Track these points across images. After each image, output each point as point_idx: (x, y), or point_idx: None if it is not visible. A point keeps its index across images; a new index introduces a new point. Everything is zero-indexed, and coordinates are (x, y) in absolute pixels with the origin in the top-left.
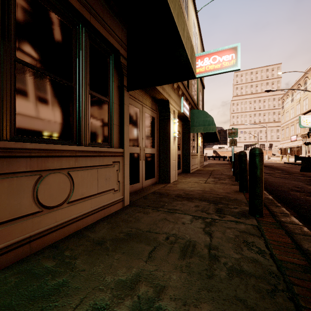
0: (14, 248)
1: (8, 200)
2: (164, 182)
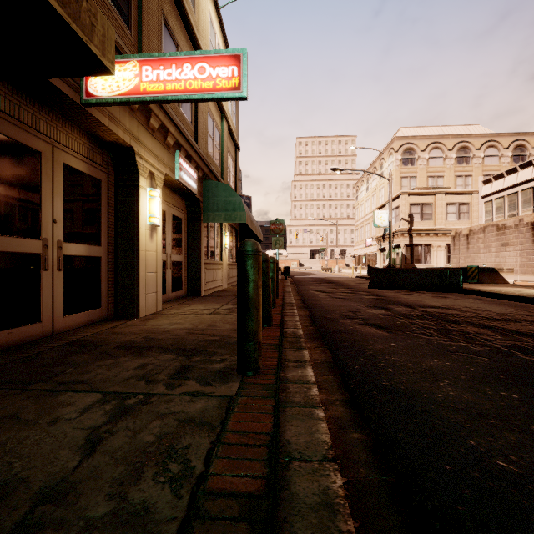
0: None
1: None
2: (125, 318)
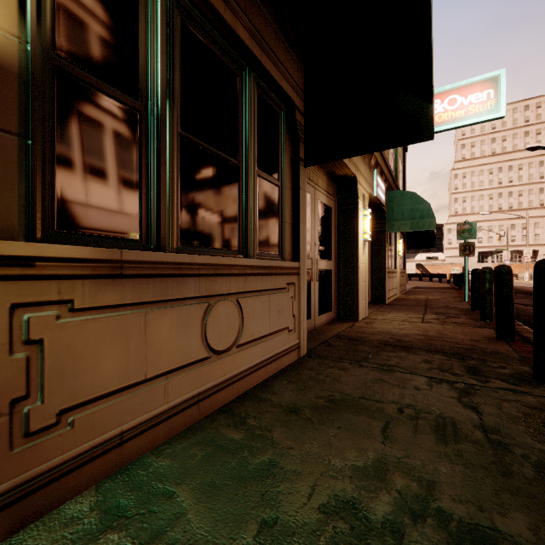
0: (183, 408)
1: (177, 338)
2: (346, 320)
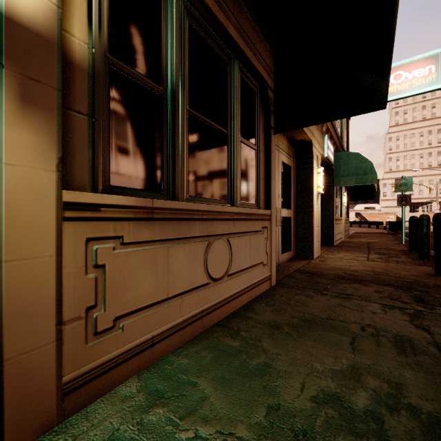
0: (192, 321)
1: (188, 267)
2: (303, 258)
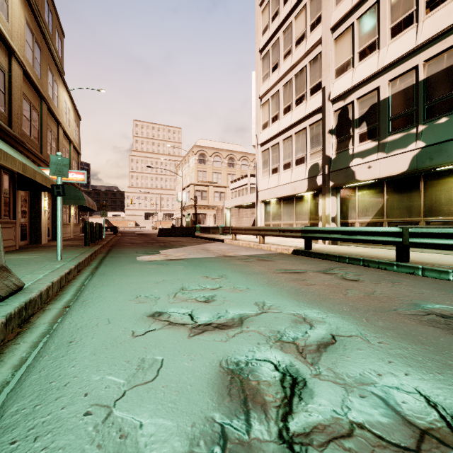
0: None
1: None
2: (35, 244)
